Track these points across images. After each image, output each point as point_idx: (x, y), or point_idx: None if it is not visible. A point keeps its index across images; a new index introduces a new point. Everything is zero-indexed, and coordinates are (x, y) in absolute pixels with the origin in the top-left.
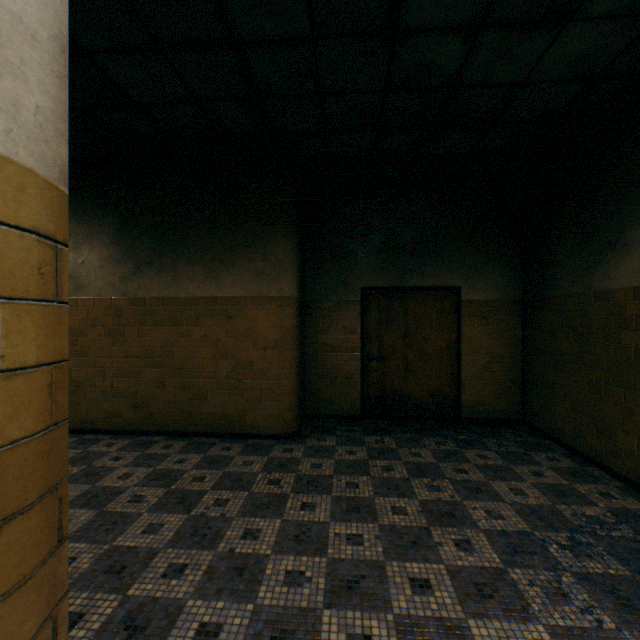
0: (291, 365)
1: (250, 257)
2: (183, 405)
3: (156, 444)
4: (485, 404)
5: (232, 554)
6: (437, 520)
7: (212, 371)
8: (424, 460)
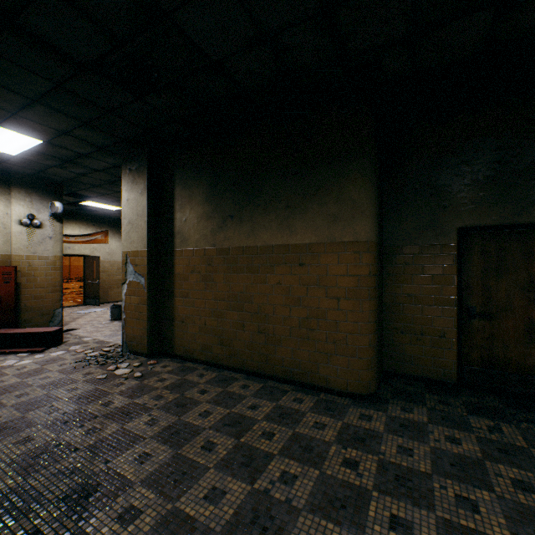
0: (368, 318)
1: (322, 201)
2: (259, 348)
3: (236, 382)
4: None
5: None
6: None
7: (285, 318)
8: None
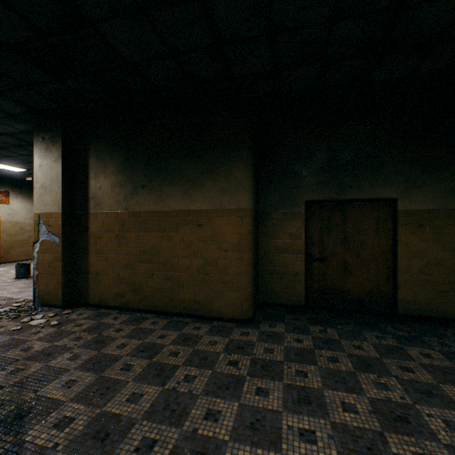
0: (247, 264)
1: (215, 178)
2: (166, 291)
3: (147, 320)
4: (421, 303)
5: (195, 435)
6: (390, 424)
7: (187, 267)
8: (367, 354)
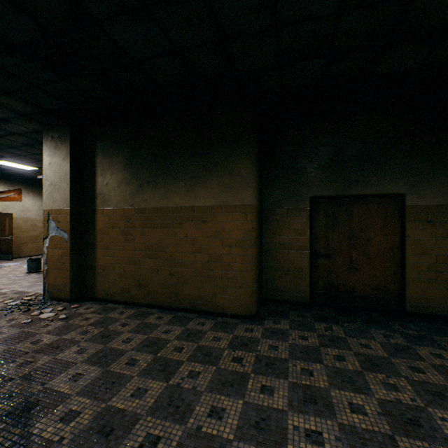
0: (251, 260)
1: (219, 174)
2: (171, 287)
3: (152, 315)
4: (431, 301)
5: (199, 433)
6: (401, 428)
7: (191, 262)
8: (374, 353)
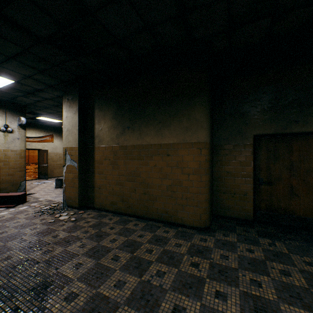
0: (205, 185)
1: (179, 119)
2: (144, 202)
3: (130, 222)
4: None
5: None
6: None
7: (158, 185)
8: None
